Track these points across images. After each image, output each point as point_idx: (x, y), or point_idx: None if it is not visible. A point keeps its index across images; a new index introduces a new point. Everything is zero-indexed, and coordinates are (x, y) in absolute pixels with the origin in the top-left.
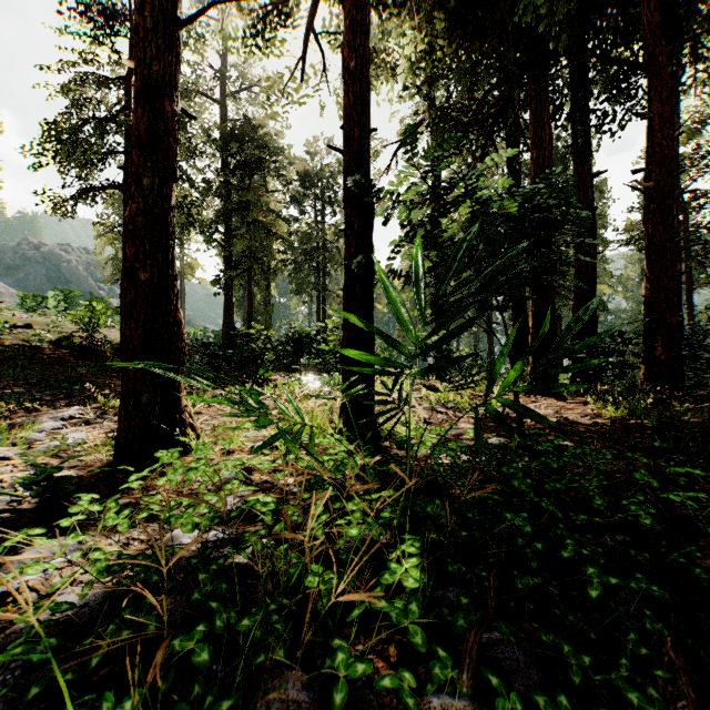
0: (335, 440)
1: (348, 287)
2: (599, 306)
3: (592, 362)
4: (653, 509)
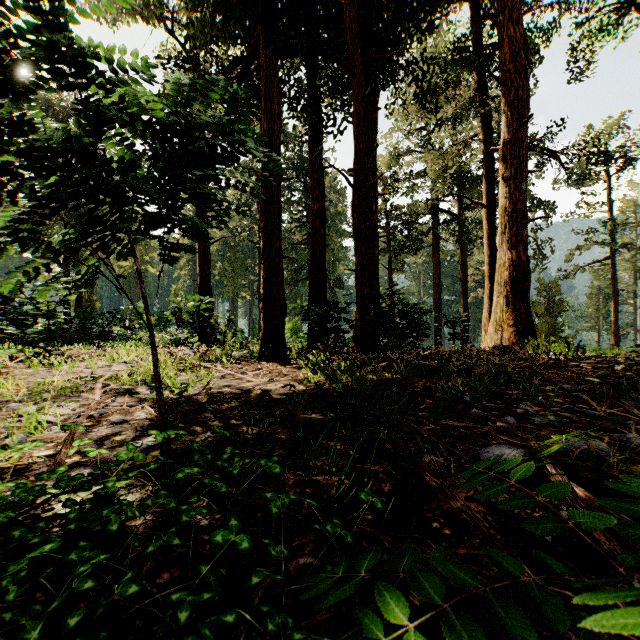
0: None
1: None
2: (340, 282)
3: None
4: None
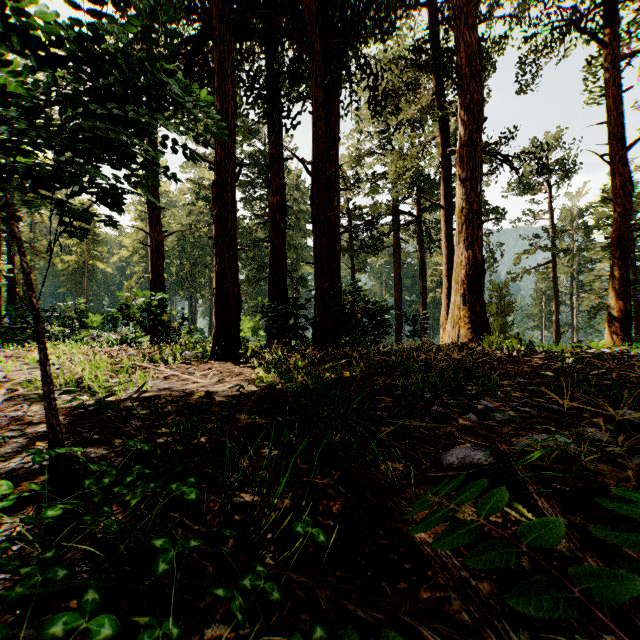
0: None
1: None
2: (304, 281)
3: None
4: None
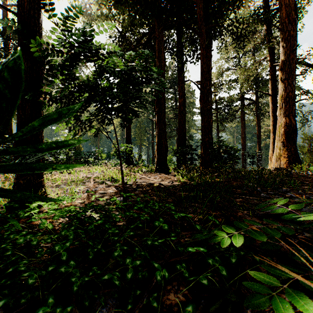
0: (3, 210)
1: (20, 105)
2: (192, 137)
3: (72, 142)
4: (140, 260)
